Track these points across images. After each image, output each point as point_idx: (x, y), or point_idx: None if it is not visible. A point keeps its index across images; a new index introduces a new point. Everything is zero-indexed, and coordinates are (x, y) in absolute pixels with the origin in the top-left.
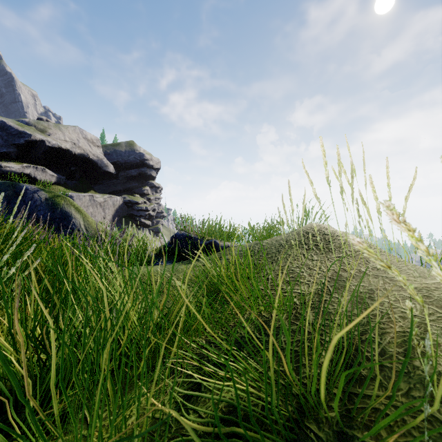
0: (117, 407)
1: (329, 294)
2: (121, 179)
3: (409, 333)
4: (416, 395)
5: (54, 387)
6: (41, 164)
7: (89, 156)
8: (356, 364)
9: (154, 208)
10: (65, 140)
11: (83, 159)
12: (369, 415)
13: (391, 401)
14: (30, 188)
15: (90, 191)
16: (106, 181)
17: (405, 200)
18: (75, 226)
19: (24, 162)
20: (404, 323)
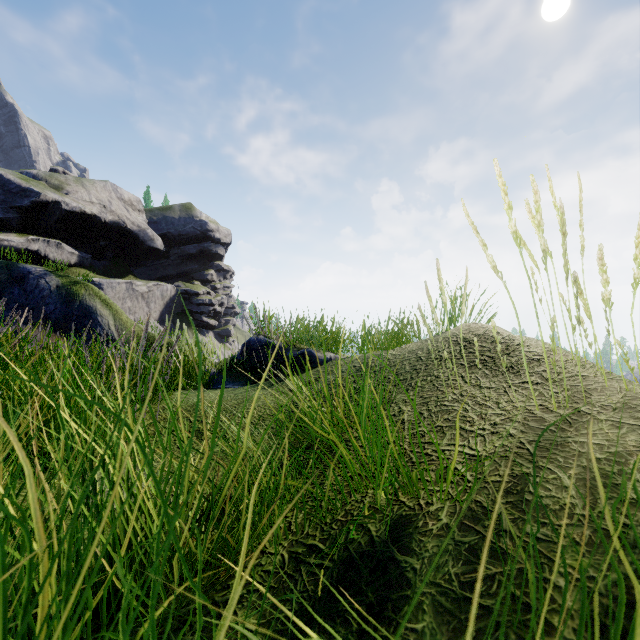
0: None
1: (531, 460)
2: (173, 258)
3: None
4: None
5: None
6: (56, 237)
7: (126, 225)
8: None
9: (221, 302)
10: (90, 201)
11: (117, 230)
12: None
13: None
14: (33, 271)
15: (127, 276)
16: (151, 262)
17: None
18: (101, 328)
19: (30, 234)
20: None
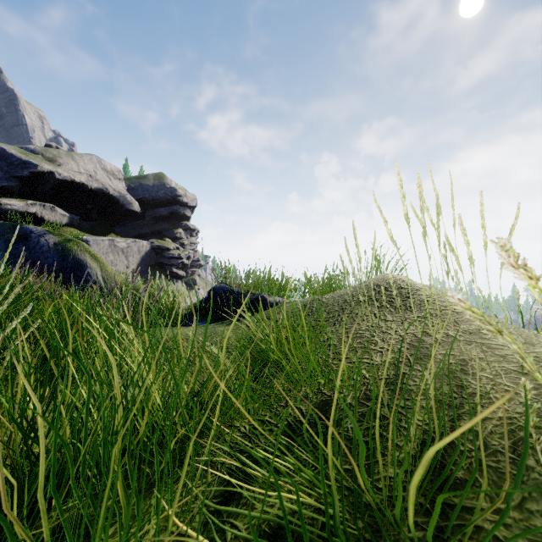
0: (130, 518)
1: (409, 365)
2: (148, 219)
3: (527, 426)
4: (533, 508)
5: (40, 496)
6: (50, 201)
7: (109, 191)
8: (451, 465)
9: (188, 256)
10: (79, 172)
11: (101, 195)
12: (470, 536)
13: (502, 520)
14: (35, 231)
15: (110, 234)
16: (129, 223)
17: None
18: (91, 278)
19: (29, 199)
20: (509, 406)
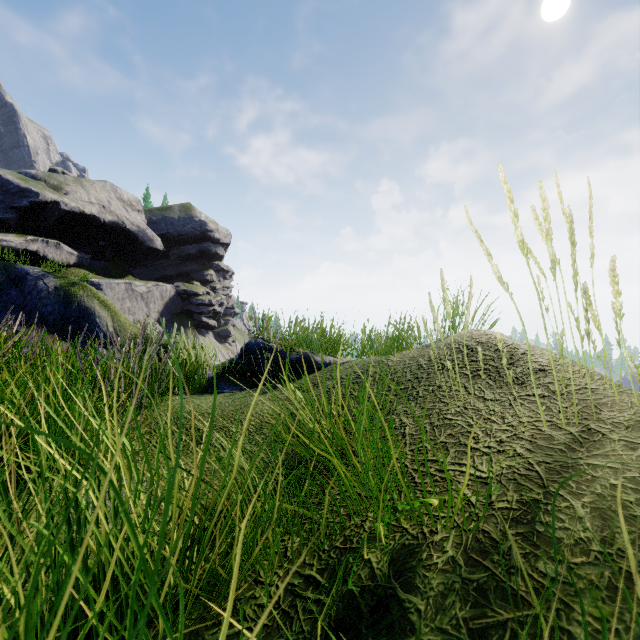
0: None
1: (541, 485)
2: (172, 259)
3: None
4: None
5: None
6: (55, 237)
7: (125, 225)
8: None
9: (221, 302)
10: (89, 202)
11: (116, 230)
12: None
13: None
14: (31, 272)
15: (127, 277)
16: (150, 263)
17: None
18: (100, 329)
19: (29, 234)
20: None
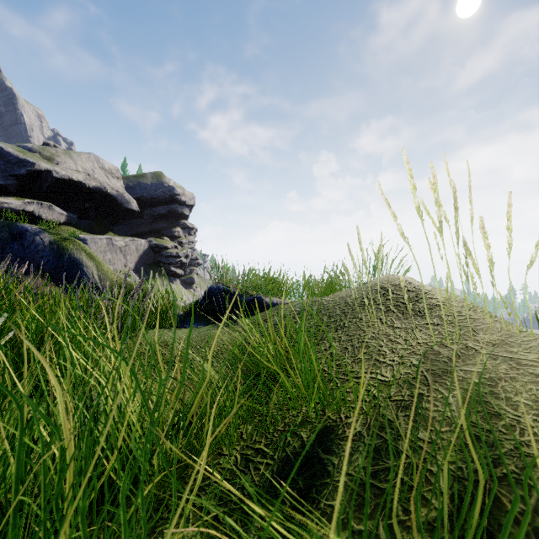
0: None
1: (426, 384)
2: (146, 218)
3: None
4: None
5: None
6: (48, 200)
7: (107, 190)
8: None
9: (187, 254)
10: (77, 170)
11: (99, 194)
12: None
13: None
14: (30, 229)
15: (108, 233)
16: (127, 221)
17: (538, 244)
18: (87, 277)
19: (26, 197)
20: None
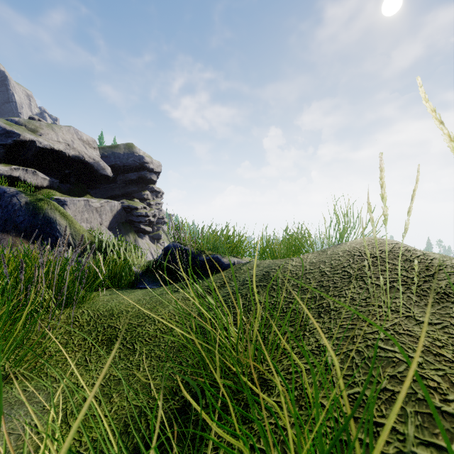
0: None
1: None
2: (119, 183)
3: None
4: None
5: None
6: (32, 167)
7: (84, 158)
8: None
9: (154, 214)
10: (58, 141)
11: (78, 162)
12: None
13: None
14: (8, 191)
15: (85, 196)
16: (103, 186)
17: None
18: (60, 234)
19: (13, 164)
20: None
